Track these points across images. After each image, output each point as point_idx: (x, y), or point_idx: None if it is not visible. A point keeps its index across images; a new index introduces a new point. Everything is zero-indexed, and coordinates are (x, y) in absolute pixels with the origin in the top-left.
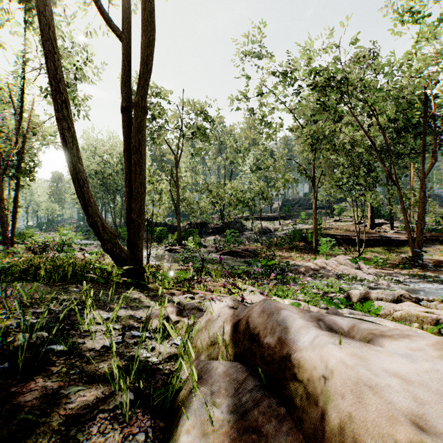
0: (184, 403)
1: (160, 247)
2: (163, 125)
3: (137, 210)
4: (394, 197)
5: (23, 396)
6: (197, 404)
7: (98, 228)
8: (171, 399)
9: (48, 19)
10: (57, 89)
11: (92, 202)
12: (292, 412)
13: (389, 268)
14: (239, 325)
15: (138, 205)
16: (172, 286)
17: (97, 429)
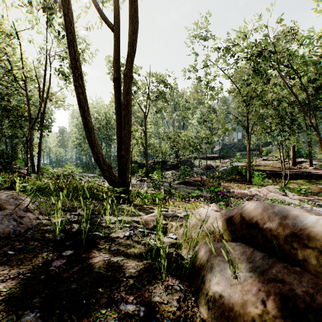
0: (204, 269)
1: (133, 178)
2: (136, 91)
3: (125, 149)
4: (314, 141)
5: (91, 260)
6: (217, 268)
7: (100, 162)
8: (189, 267)
9: (70, 18)
10: (75, 66)
11: (96, 143)
12: (308, 269)
13: (310, 195)
14: (234, 219)
15: (126, 146)
16: (149, 204)
17: (147, 282)
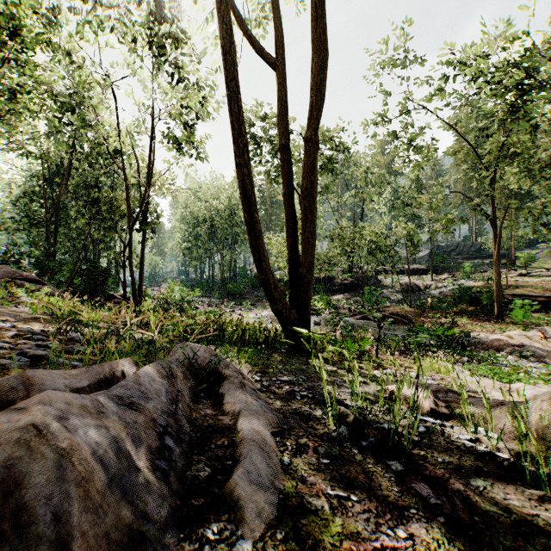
0: None
1: None
2: None
3: (307, 265)
4: None
5: (451, 484)
6: None
7: (270, 286)
8: None
9: (234, 55)
10: (240, 132)
11: (266, 256)
12: None
13: None
14: None
15: (308, 259)
16: (346, 358)
17: None
